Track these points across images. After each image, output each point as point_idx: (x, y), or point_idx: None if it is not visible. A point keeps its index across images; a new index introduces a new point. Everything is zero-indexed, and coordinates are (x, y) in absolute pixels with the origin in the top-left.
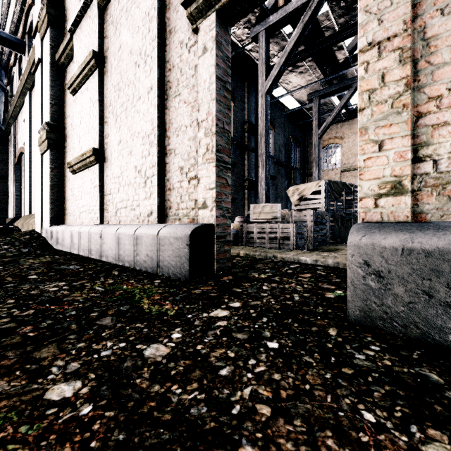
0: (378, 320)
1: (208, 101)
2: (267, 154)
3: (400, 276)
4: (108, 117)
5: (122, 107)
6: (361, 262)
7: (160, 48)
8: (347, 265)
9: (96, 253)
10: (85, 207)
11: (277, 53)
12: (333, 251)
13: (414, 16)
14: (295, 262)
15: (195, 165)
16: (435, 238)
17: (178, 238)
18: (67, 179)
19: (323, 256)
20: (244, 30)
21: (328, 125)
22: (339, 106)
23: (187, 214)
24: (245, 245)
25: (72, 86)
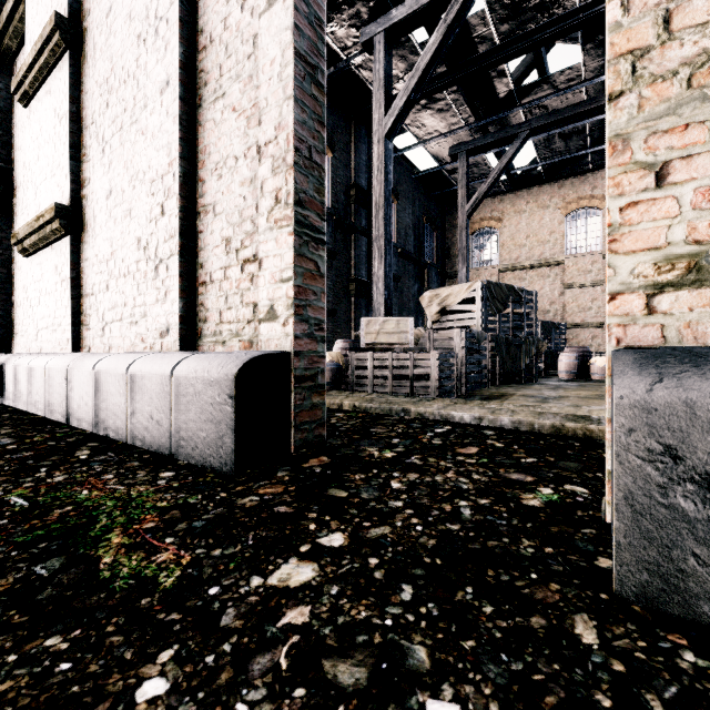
0: (706, 601)
1: (278, 101)
2: (387, 238)
3: None
4: (89, 145)
5: (115, 124)
6: (654, 449)
7: (185, 2)
8: (535, 426)
9: (58, 410)
10: (46, 320)
11: (404, 75)
12: (500, 399)
13: None
14: (443, 421)
15: (254, 235)
16: None
17: (212, 382)
18: (17, 267)
19: (492, 409)
20: (349, 30)
21: (482, 196)
22: (498, 168)
23: (239, 332)
24: (352, 390)
25: (22, 87)
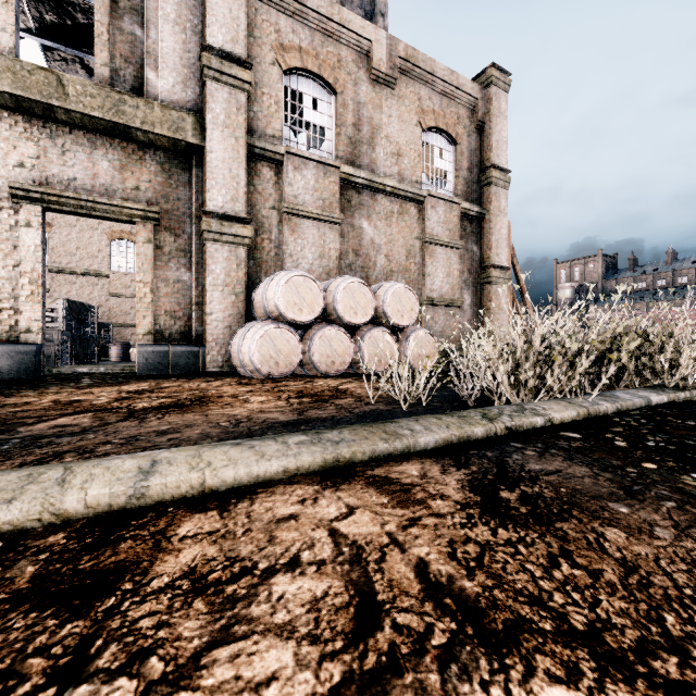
0: (147, 372)
1: (34, 261)
2: None
3: (152, 358)
4: None
5: None
6: (141, 356)
7: None
8: (114, 370)
9: None
10: None
11: None
12: None
13: (154, 277)
14: (73, 372)
15: (11, 300)
16: (160, 348)
17: (23, 352)
18: None
19: (96, 366)
20: None
21: None
22: None
23: None
24: None
25: None
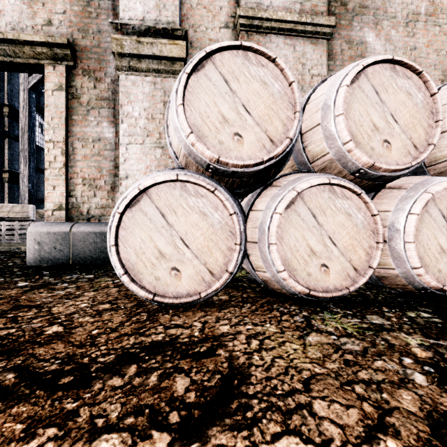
0: (39, 261)
1: None
2: (31, 151)
3: (46, 243)
4: None
5: None
6: (32, 239)
7: None
8: None
9: None
10: None
11: None
12: None
13: (69, 136)
14: None
15: None
16: (58, 228)
17: None
18: None
19: None
20: None
21: None
22: None
23: None
24: None
25: None
